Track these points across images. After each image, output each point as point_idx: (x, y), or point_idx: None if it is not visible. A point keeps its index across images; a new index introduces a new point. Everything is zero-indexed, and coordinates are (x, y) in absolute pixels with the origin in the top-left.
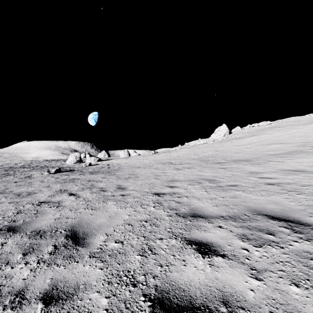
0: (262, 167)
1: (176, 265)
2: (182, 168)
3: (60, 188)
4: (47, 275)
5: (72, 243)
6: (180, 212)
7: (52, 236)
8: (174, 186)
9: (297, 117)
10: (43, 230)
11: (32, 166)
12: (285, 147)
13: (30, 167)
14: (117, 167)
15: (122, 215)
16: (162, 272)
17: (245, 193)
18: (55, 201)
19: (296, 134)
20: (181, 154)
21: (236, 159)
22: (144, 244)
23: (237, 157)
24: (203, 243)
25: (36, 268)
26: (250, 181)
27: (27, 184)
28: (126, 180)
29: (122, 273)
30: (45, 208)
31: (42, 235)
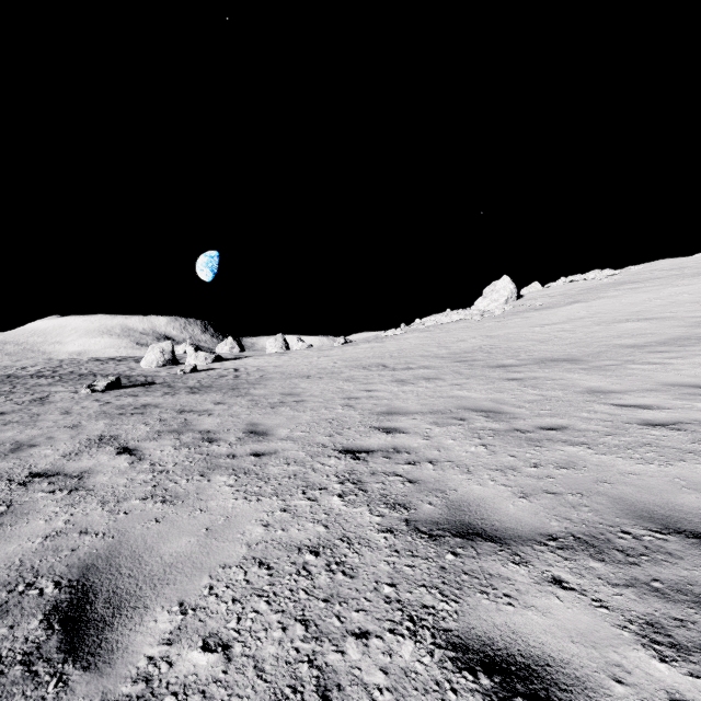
0: (615, 376)
1: None
2: (412, 379)
3: (103, 432)
4: None
5: (57, 646)
6: (418, 519)
7: (5, 610)
8: (395, 427)
9: (674, 260)
10: None
11: (59, 372)
12: (660, 328)
13: (54, 377)
14: (256, 377)
15: (244, 526)
16: None
17: (596, 452)
18: (72, 471)
19: (680, 297)
20: (407, 346)
21: (543, 357)
22: (303, 663)
23: (545, 353)
24: (515, 665)
25: None
26: (596, 416)
27: (27, 418)
28: (273, 411)
29: None
30: (37, 494)
31: None
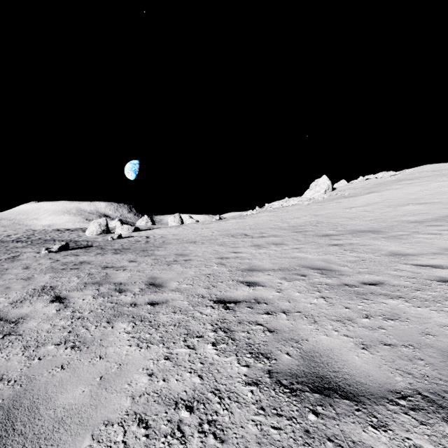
0: (408, 243)
1: None
2: (265, 244)
3: (46, 283)
4: None
5: None
6: (279, 370)
7: None
8: (255, 281)
9: (434, 165)
10: None
11: (31, 238)
12: (432, 209)
13: (27, 241)
14: (160, 242)
15: (132, 376)
16: None
17: (413, 305)
18: (12, 317)
19: (442, 189)
20: (260, 221)
21: (354, 229)
22: None
23: (355, 226)
24: None
25: None
26: (402, 274)
27: None
28: (168, 267)
29: None
30: None
31: None
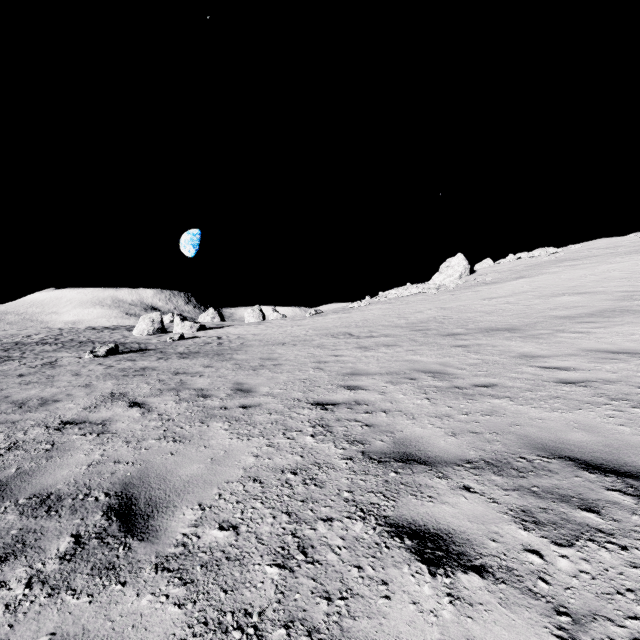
0: (546, 343)
1: (367, 598)
2: (374, 346)
3: (113, 390)
4: (43, 622)
5: (118, 529)
6: (371, 451)
7: (74, 509)
8: (357, 385)
9: (610, 239)
10: (57, 492)
11: (61, 340)
12: (591, 301)
13: (57, 344)
14: (238, 344)
15: (240, 457)
16: (330, 618)
17: (516, 403)
18: (96, 420)
19: (611, 274)
20: (370, 316)
21: (487, 327)
22: (288, 535)
23: (490, 323)
24: (429, 534)
25: (20, 602)
26: (522, 376)
27: (44, 379)
28: (254, 372)
29: (232, 618)
30: (72, 436)
31: (53, 507)
